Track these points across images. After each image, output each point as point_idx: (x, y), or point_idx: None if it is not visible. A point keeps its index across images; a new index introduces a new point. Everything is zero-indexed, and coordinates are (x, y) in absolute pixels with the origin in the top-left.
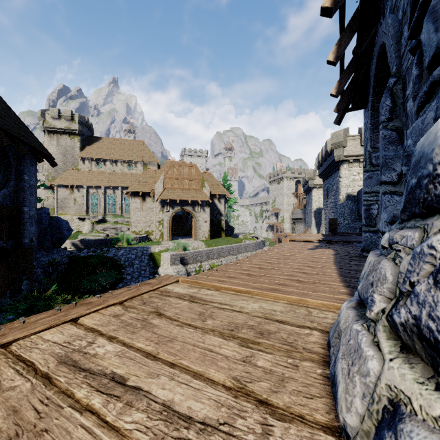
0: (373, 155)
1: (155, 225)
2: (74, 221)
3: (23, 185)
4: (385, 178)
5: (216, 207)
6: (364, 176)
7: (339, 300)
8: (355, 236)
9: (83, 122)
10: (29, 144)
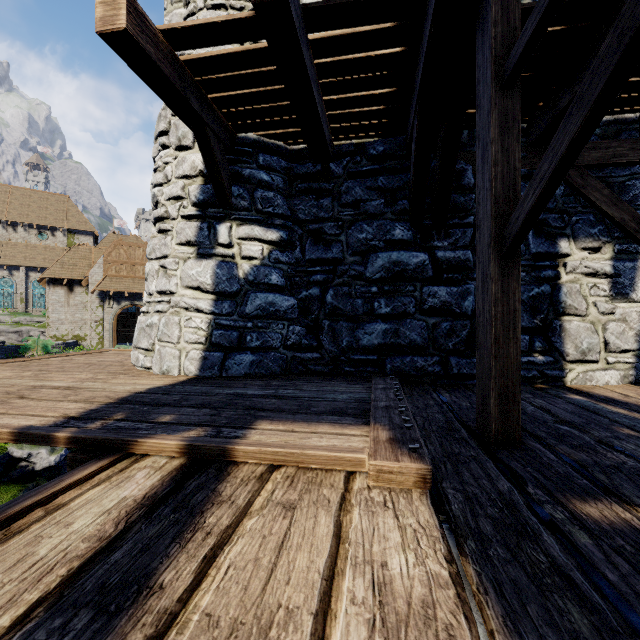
0: None
1: (91, 326)
2: None
3: None
4: None
5: None
6: None
7: None
8: None
9: None
10: None
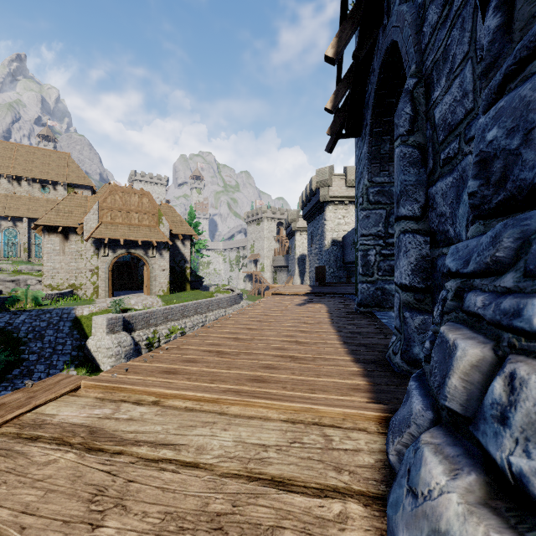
0: (371, 191)
1: (85, 275)
2: None
3: None
4: (405, 211)
5: (178, 251)
6: (360, 215)
7: (355, 389)
8: (344, 287)
9: None
10: None
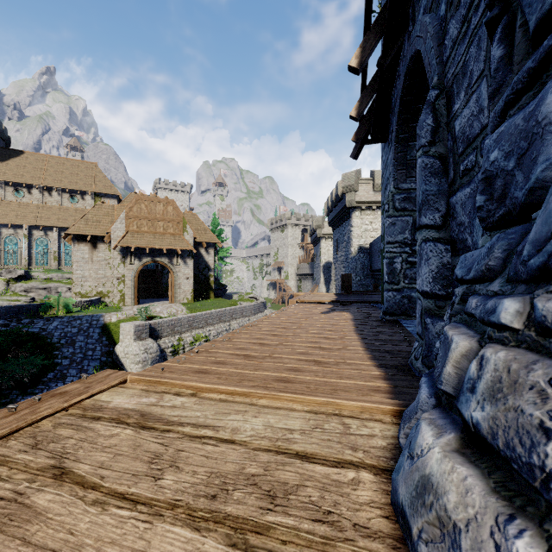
0: (397, 197)
1: (113, 283)
2: None
3: None
4: (426, 220)
5: (202, 259)
6: (386, 222)
7: (376, 390)
8: (370, 295)
9: None
10: None
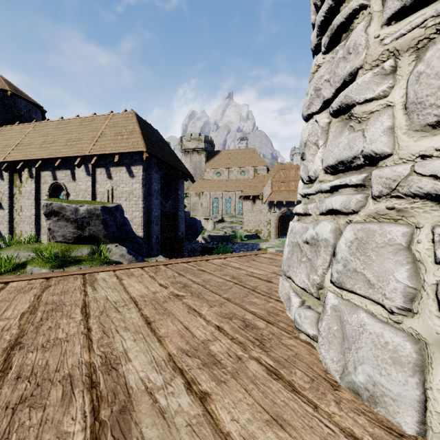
0: None
1: (263, 224)
2: (201, 220)
3: (178, 197)
4: None
5: None
6: None
7: None
8: None
9: (207, 141)
10: (182, 171)
